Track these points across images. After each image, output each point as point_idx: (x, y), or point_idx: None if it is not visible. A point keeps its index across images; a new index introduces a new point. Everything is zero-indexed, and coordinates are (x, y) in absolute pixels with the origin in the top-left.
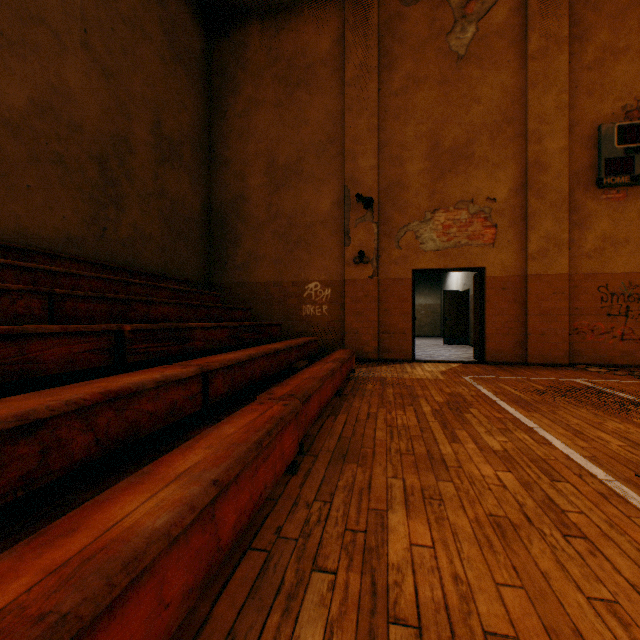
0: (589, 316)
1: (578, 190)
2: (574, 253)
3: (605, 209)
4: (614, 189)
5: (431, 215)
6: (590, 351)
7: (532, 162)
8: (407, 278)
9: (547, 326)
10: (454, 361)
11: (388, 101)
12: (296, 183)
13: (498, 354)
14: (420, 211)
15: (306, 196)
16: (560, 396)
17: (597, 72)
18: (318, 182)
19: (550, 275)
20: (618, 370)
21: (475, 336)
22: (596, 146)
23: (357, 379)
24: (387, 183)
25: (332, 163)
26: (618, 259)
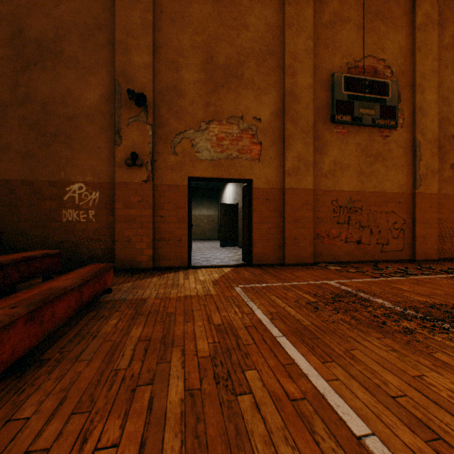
0: (326, 224)
1: (319, 122)
2: (317, 173)
3: (336, 140)
4: (341, 125)
5: (206, 125)
6: (327, 252)
7: (288, 92)
8: (183, 185)
9: (299, 232)
10: (227, 265)
11: (164, 2)
12: (54, 65)
13: (263, 257)
14: (196, 120)
15: (67, 82)
16: (335, 312)
17: (331, 31)
18: (83, 69)
19: (301, 189)
20: (346, 266)
21: (244, 241)
22: (331, 89)
23: (104, 307)
24: (163, 86)
25: (101, 51)
26: (344, 180)
